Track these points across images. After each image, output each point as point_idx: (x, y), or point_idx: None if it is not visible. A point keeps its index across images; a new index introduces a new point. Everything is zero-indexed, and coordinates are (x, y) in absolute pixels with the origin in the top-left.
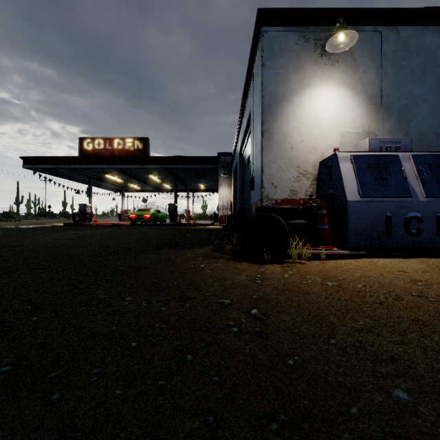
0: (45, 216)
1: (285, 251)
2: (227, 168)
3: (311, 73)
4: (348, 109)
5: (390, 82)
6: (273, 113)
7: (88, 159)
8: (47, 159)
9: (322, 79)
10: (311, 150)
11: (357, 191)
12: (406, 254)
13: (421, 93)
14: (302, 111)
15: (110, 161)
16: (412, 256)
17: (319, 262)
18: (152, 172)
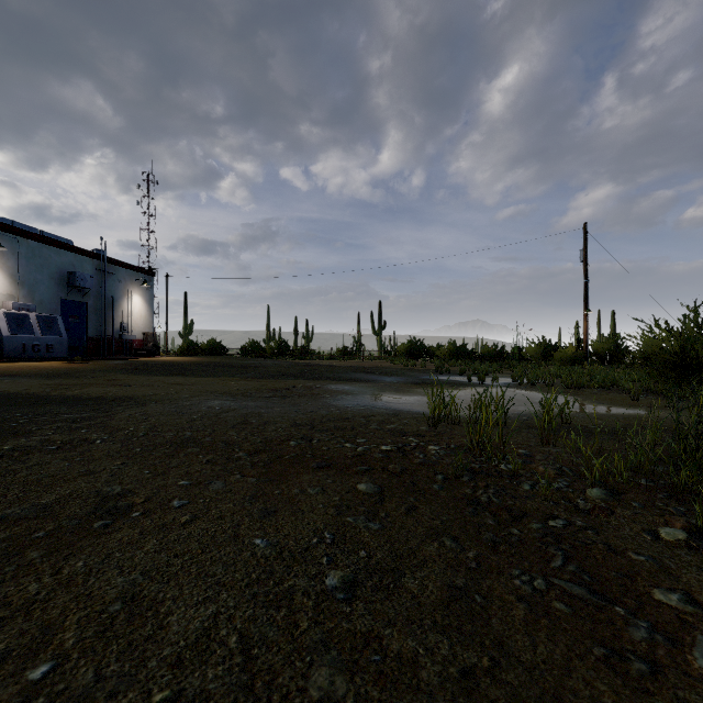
0: None
1: None
2: None
3: None
4: None
5: (24, 269)
6: None
7: None
8: None
9: None
10: None
11: (8, 331)
12: (33, 360)
13: (42, 279)
14: None
15: None
16: (36, 361)
17: None
18: None
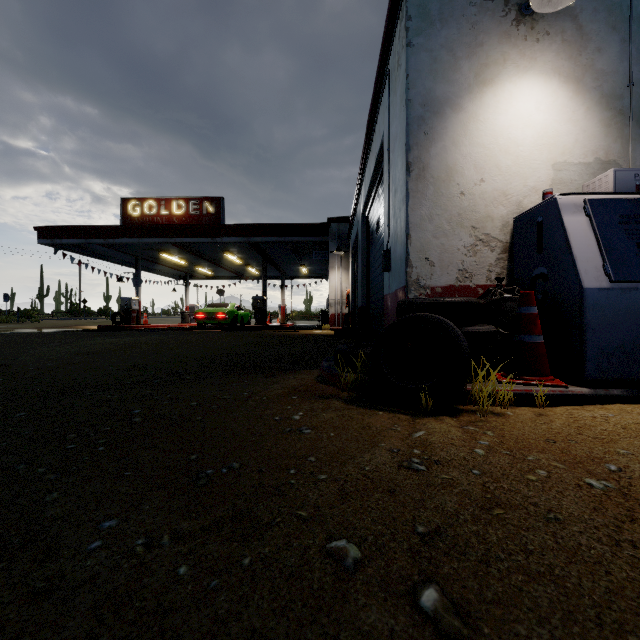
0: (78, 315)
1: (463, 388)
2: (342, 242)
3: (497, 56)
4: (568, 121)
5: None
6: (427, 130)
7: (133, 229)
8: (73, 231)
9: (519, 66)
10: (498, 197)
11: (601, 269)
12: None
13: None
14: (482, 126)
15: (165, 232)
16: None
17: (532, 411)
18: (229, 248)
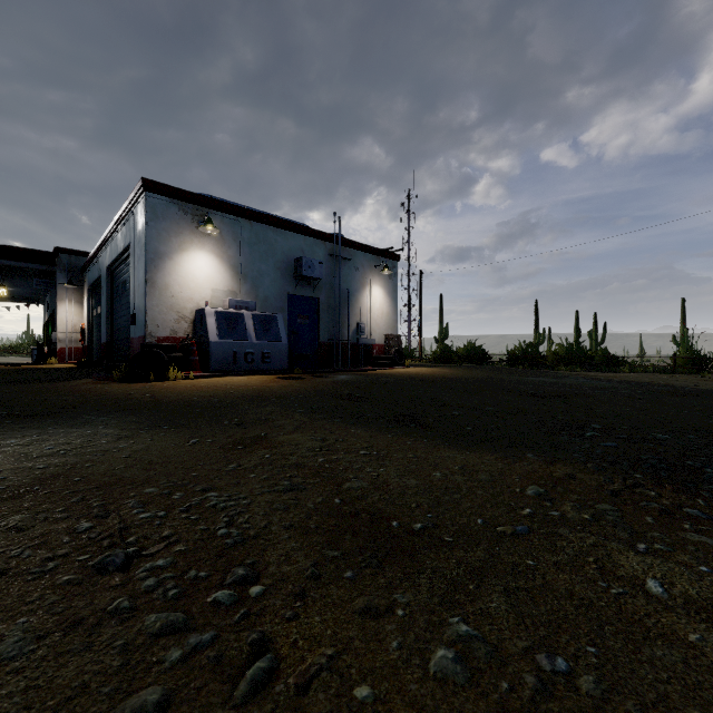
0: None
1: (166, 374)
2: (74, 275)
3: (189, 239)
4: (218, 273)
5: (247, 258)
6: (156, 265)
7: None
8: None
9: (198, 246)
10: (189, 300)
11: (217, 335)
12: (244, 374)
13: (266, 269)
14: (182, 268)
15: None
16: (247, 375)
17: (189, 380)
18: None
